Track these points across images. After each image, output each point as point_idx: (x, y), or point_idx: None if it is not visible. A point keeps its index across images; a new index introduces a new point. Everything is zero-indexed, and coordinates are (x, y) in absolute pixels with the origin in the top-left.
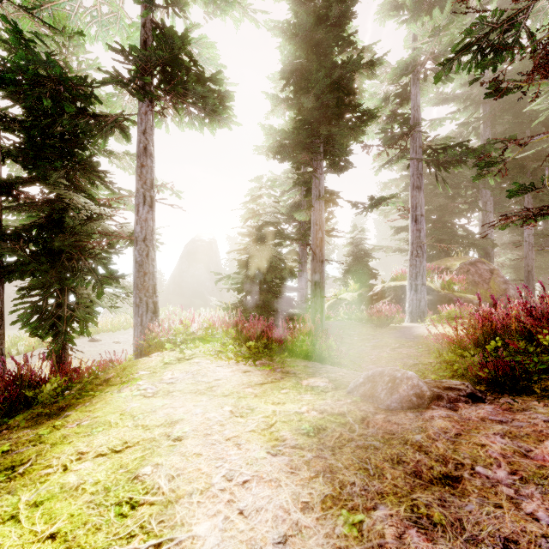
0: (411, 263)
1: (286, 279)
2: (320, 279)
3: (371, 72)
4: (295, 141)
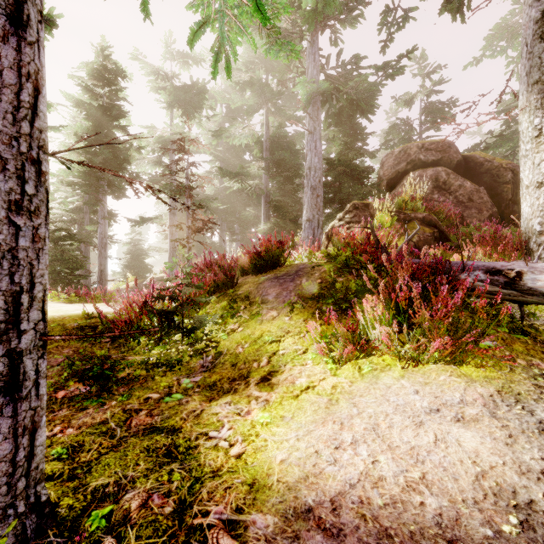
0: (169, 261)
1: (75, 269)
2: (105, 269)
3: (139, 151)
4: (87, 180)
